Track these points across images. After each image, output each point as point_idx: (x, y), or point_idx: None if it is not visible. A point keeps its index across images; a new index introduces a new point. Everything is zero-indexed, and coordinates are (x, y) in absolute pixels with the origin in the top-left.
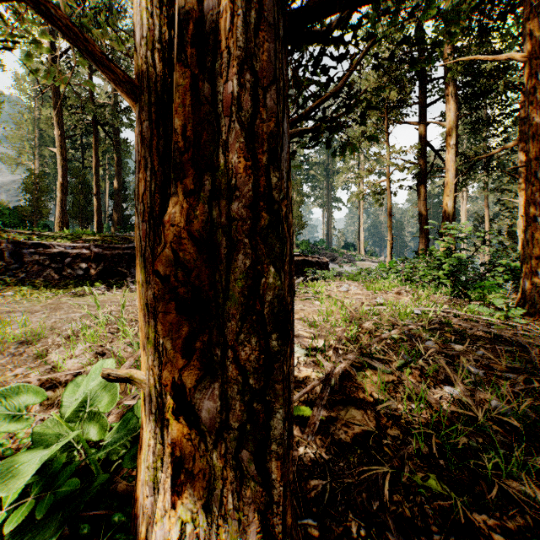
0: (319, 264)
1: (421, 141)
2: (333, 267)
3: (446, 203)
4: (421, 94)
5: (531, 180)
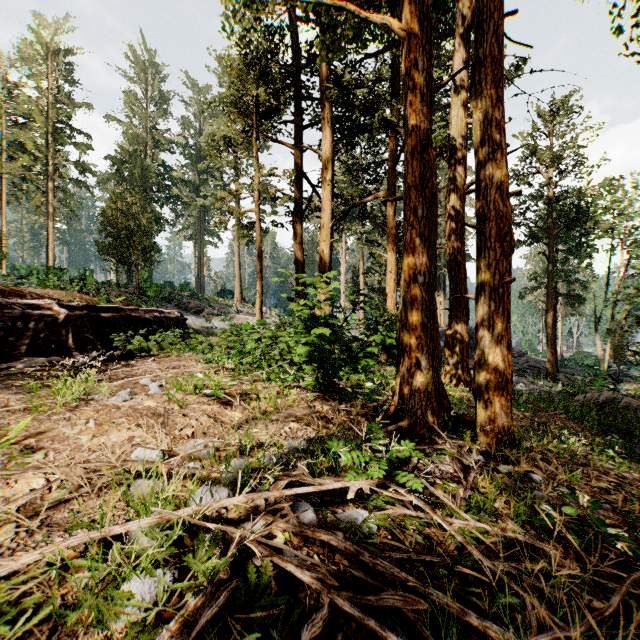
0: (160, 321)
1: (298, 170)
2: (197, 321)
3: (323, 250)
4: (298, 112)
5: (412, 220)
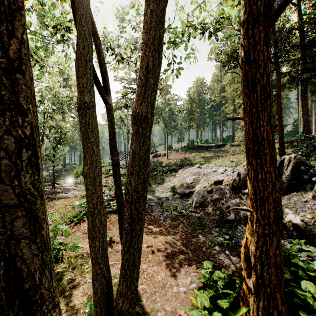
0: None
1: None
2: None
3: None
4: None
5: None
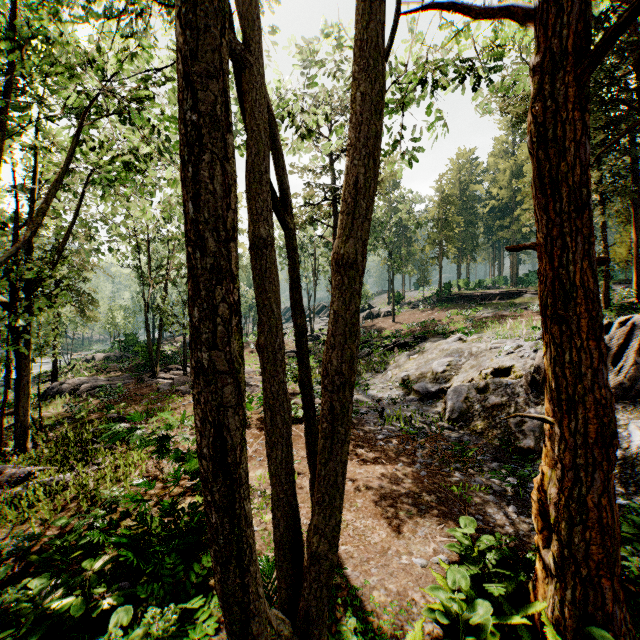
0: None
1: None
2: None
3: None
4: None
5: None
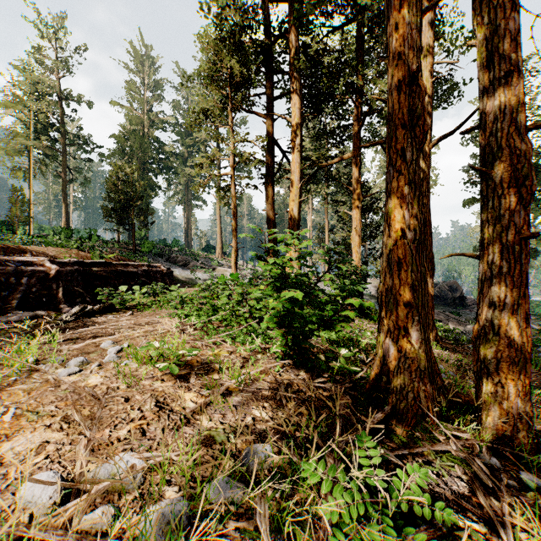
0: (148, 275)
1: (269, 137)
2: (183, 273)
3: (292, 209)
4: (269, 84)
5: (399, 164)
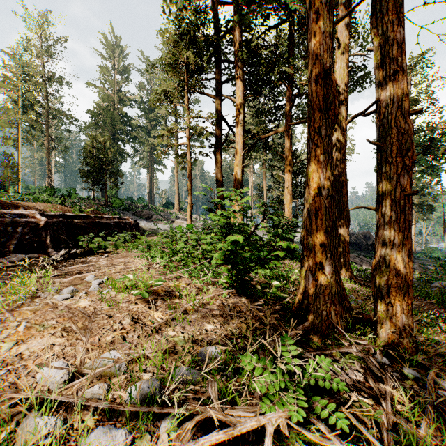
0: (119, 225)
1: (218, 114)
2: (147, 225)
3: (236, 172)
4: (218, 71)
5: (316, 139)
